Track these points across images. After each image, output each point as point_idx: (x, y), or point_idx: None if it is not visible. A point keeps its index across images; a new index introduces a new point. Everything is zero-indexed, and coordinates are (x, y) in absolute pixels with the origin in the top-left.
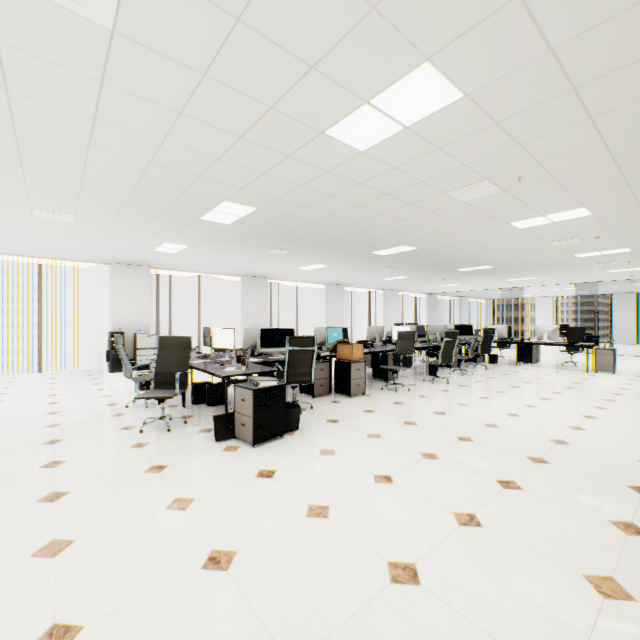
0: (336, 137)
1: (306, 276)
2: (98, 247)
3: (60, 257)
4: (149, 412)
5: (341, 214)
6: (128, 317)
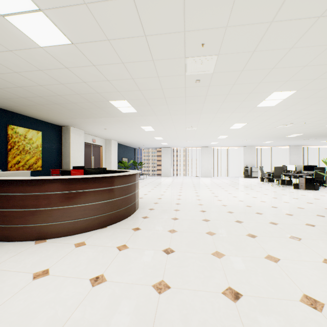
0: None
1: (323, 143)
2: (246, 144)
3: (232, 146)
4: (269, 184)
5: None
6: (248, 162)
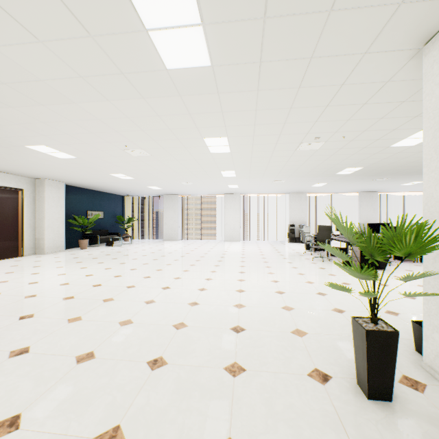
0: (396, 146)
1: (409, 188)
2: (287, 188)
3: (270, 193)
4: (313, 256)
5: (416, 161)
6: (296, 218)
